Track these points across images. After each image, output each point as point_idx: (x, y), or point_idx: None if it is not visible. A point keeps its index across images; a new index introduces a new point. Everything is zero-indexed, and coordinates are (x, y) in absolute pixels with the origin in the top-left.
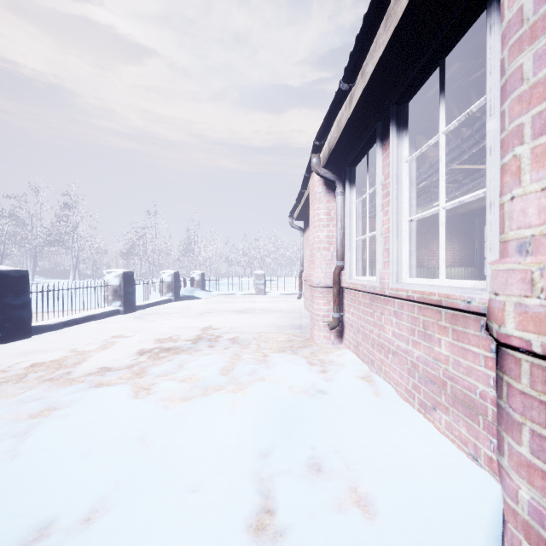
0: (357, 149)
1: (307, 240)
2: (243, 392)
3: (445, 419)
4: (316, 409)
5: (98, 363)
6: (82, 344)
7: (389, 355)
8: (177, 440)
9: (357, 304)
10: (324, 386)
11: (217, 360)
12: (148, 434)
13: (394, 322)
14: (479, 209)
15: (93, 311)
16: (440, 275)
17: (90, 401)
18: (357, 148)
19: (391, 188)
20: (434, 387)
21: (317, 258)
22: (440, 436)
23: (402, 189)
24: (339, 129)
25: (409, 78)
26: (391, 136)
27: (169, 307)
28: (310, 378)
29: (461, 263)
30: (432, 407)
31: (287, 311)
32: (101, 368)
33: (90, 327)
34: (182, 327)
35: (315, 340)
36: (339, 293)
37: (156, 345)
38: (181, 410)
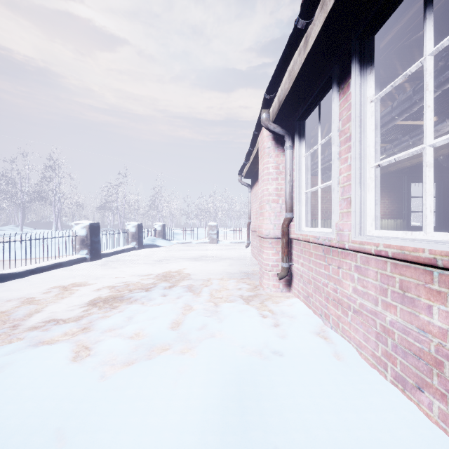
0: (307, 102)
1: (254, 195)
2: (192, 354)
3: (440, 407)
4: (273, 380)
5: (48, 315)
6: (41, 292)
7: (349, 312)
8: (102, 438)
9: (308, 256)
10: (279, 345)
11: (168, 312)
12: (70, 424)
13: (356, 278)
14: (409, 167)
15: (61, 259)
16: (426, 227)
17: (17, 369)
18: (308, 100)
19: (353, 131)
20: (419, 363)
21: (266, 210)
22: (432, 427)
23: (366, 132)
24: (291, 78)
25: (377, 4)
26: (353, 74)
27: (132, 254)
28: (263, 335)
29: (390, 215)
30: (416, 386)
31: (237, 258)
32: (49, 322)
33: (56, 274)
34: (140, 274)
35: (264, 289)
36: (288, 243)
37: (111, 294)
38: (118, 382)
